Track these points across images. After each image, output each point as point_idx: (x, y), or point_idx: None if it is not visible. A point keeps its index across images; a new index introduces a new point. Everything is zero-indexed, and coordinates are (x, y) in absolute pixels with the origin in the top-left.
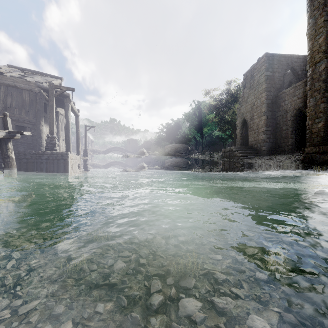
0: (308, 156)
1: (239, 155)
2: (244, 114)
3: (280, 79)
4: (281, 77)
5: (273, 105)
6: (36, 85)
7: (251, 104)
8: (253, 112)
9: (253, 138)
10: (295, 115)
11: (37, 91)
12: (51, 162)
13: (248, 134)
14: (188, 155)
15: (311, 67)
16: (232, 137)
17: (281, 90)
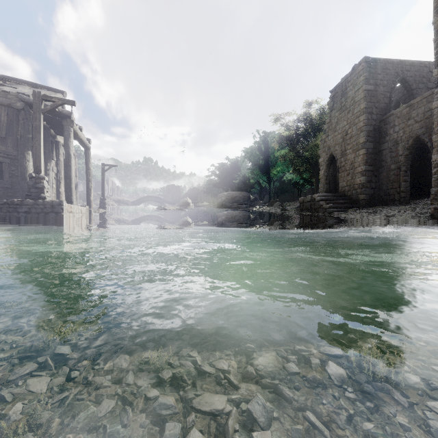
0: None
1: (326, 207)
2: (332, 147)
3: (385, 96)
4: (387, 92)
5: (376, 134)
6: (17, 98)
7: (343, 133)
8: (345, 144)
9: (346, 181)
10: (411, 146)
11: (20, 107)
12: (34, 217)
13: (338, 176)
14: (250, 206)
15: None
16: (312, 182)
17: (387, 111)
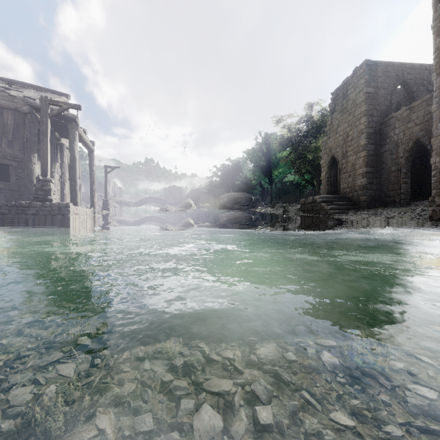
0: None
1: (327, 208)
2: (333, 149)
3: (386, 98)
4: (388, 95)
5: (377, 136)
6: (24, 102)
7: (344, 135)
8: (346, 146)
9: (347, 183)
10: (411, 149)
11: (26, 111)
12: (42, 218)
13: (339, 178)
14: (252, 207)
15: (439, 77)
16: (313, 183)
17: (388, 114)
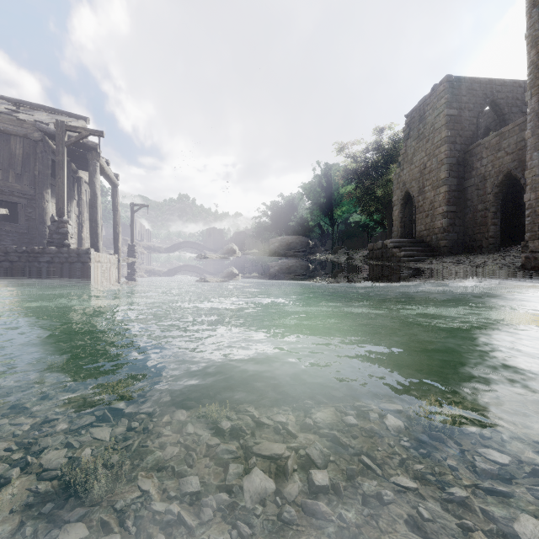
0: (535, 256)
1: (400, 255)
2: (407, 183)
3: (471, 122)
4: (474, 117)
5: (461, 168)
6: (35, 128)
7: (421, 166)
8: (423, 180)
9: (424, 225)
10: (502, 183)
11: (38, 138)
12: (58, 267)
13: (415, 218)
14: (309, 254)
15: (534, 96)
16: (384, 225)
17: (474, 141)
